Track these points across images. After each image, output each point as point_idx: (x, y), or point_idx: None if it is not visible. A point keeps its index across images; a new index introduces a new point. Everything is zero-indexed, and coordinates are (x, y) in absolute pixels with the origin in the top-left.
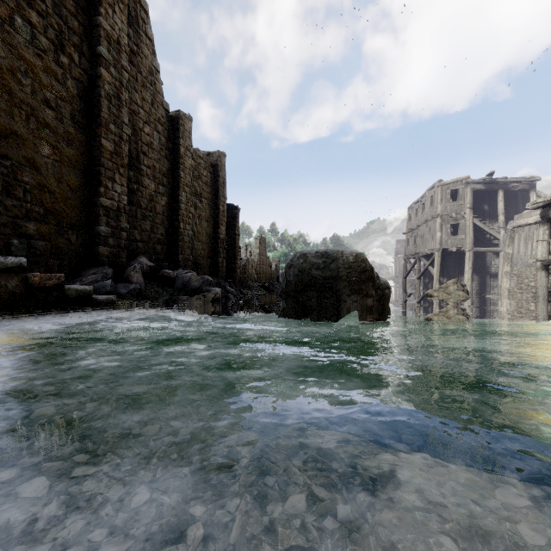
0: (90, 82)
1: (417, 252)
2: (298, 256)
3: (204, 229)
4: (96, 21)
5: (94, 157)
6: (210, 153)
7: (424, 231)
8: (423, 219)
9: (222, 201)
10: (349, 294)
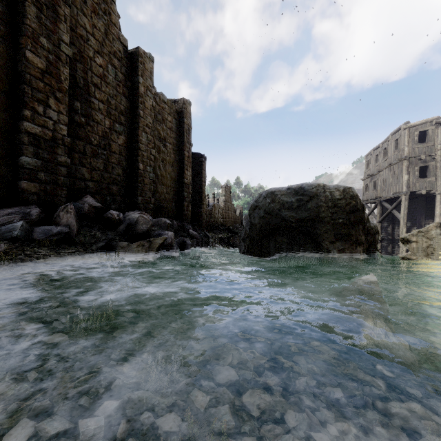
0: None
1: (379, 196)
2: (264, 195)
3: (168, 173)
4: None
5: (18, 74)
6: (175, 101)
7: (386, 175)
8: (385, 163)
9: (187, 147)
10: (334, 241)
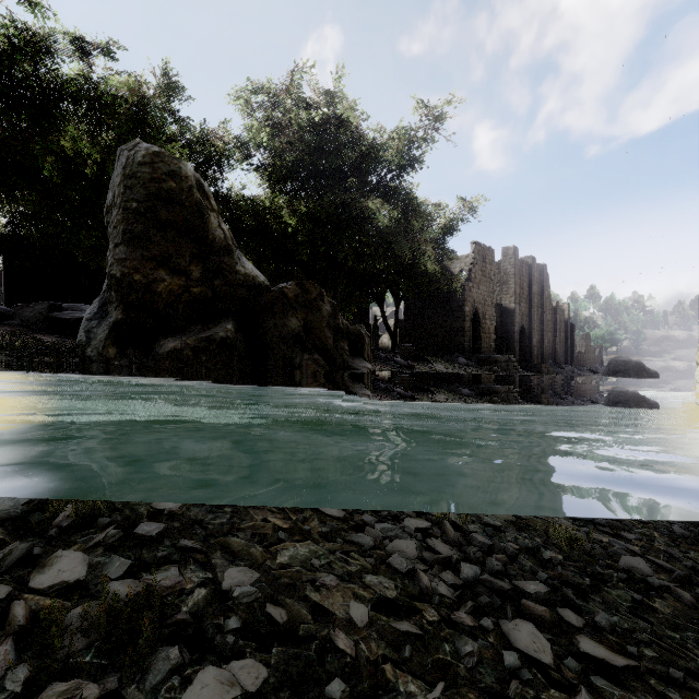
0: (540, 314)
1: None
2: (613, 360)
3: (561, 343)
4: (543, 298)
5: (542, 335)
6: (562, 305)
7: None
8: None
9: (569, 328)
10: (634, 375)
